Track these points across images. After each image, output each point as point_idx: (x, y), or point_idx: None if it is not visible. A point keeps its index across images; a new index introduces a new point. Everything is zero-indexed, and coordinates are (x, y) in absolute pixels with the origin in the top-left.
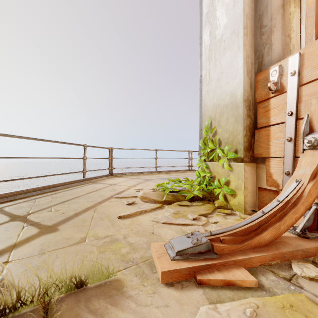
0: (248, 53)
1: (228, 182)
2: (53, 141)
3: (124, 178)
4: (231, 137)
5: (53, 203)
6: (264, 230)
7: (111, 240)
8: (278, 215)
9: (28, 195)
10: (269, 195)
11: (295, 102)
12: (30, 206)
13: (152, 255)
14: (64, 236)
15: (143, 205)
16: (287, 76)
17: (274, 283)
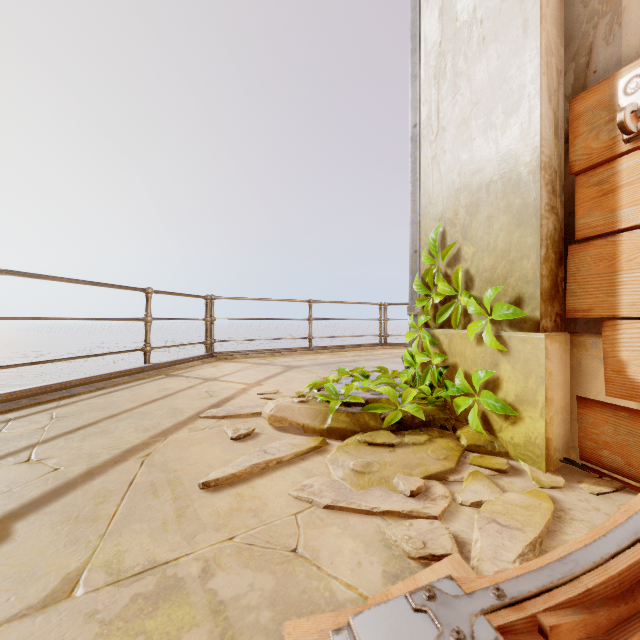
0: (550, 43)
1: (494, 383)
2: (67, 279)
3: (239, 364)
4: (501, 267)
5: (46, 435)
6: None
7: (157, 588)
8: None
9: None
10: (614, 420)
11: None
12: None
13: None
14: (15, 567)
15: (273, 444)
16: None
17: None
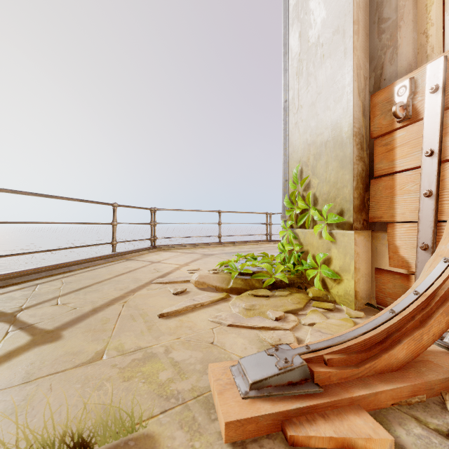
0: (359, 62)
1: (328, 260)
2: (67, 198)
3: (173, 253)
4: (333, 192)
5: (62, 292)
6: (395, 343)
7: (143, 357)
8: (419, 318)
9: (26, 279)
10: (393, 280)
11: (437, 134)
12: (25, 297)
13: (210, 384)
14: (70, 348)
15: (198, 296)
16: (424, 95)
17: (422, 443)
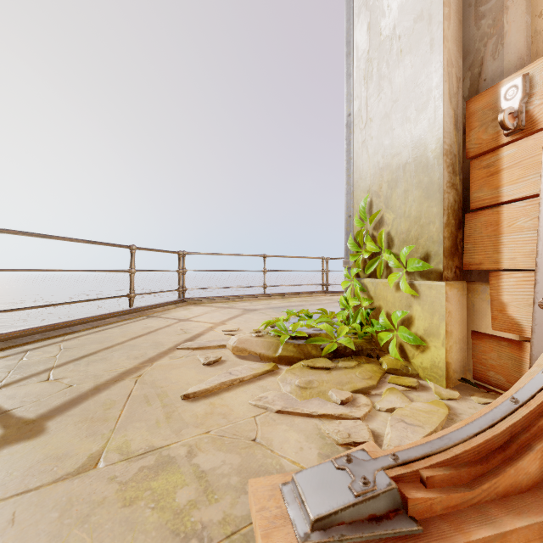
0: (451, 57)
1: (408, 320)
2: (69, 238)
3: (206, 307)
4: (414, 230)
5: (58, 361)
6: (524, 450)
7: (156, 463)
8: None
9: (13, 343)
10: (498, 348)
11: None
12: (7, 370)
13: (250, 512)
14: (53, 449)
15: (236, 368)
16: None
17: None
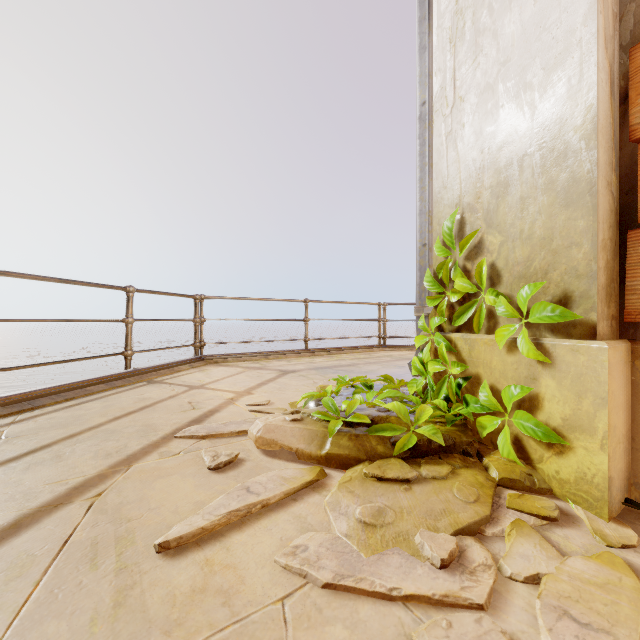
0: None
1: (532, 401)
2: (31, 276)
3: (229, 368)
4: (540, 258)
5: None
6: None
7: None
8: None
9: None
10: None
11: None
12: None
13: None
14: None
15: (259, 477)
16: None
17: None
